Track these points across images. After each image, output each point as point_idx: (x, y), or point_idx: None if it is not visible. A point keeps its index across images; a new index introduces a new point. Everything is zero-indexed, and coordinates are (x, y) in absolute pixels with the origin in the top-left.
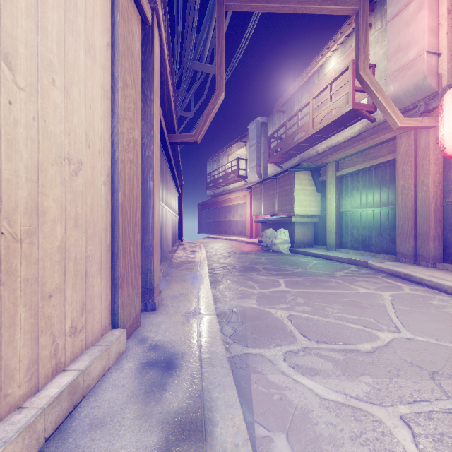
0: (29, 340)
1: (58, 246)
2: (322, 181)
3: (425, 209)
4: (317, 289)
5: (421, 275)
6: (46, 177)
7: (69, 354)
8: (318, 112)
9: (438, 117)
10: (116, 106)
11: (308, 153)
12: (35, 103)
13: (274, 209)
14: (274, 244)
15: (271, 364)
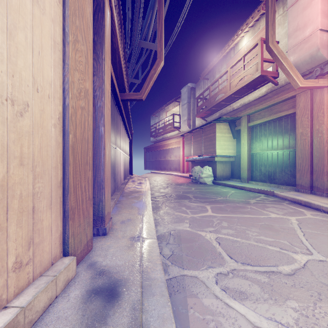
0: None
1: None
2: (237, 130)
3: (320, 151)
4: (237, 214)
5: (319, 203)
6: None
7: (13, 289)
8: (234, 78)
9: None
10: (67, 58)
11: (226, 109)
12: None
13: (201, 151)
14: (201, 178)
15: (205, 286)
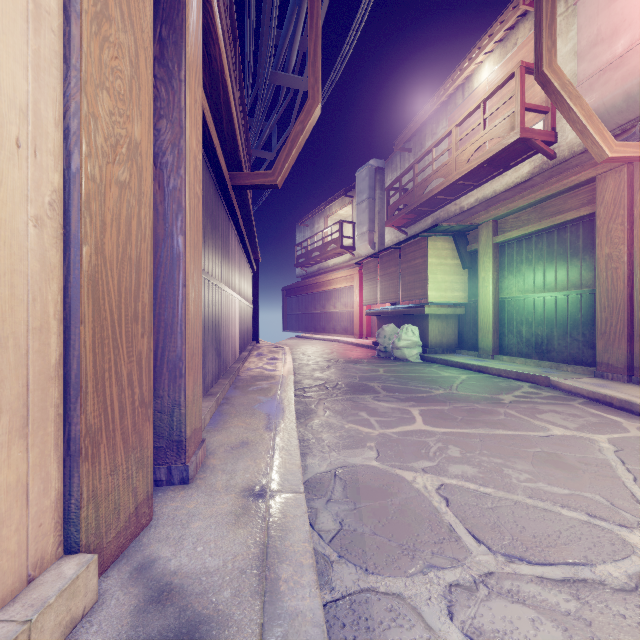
0: None
1: None
2: (470, 252)
3: None
4: (478, 427)
5: None
6: None
7: None
8: (465, 146)
9: None
10: (75, 52)
11: (447, 211)
12: None
13: (396, 295)
14: (397, 348)
15: (423, 626)
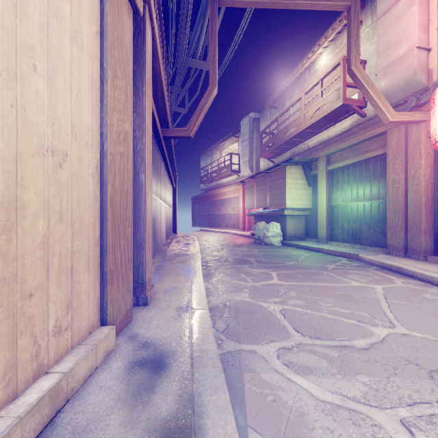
0: (6, 343)
1: (41, 242)
2: (313, 175)
3: (416, 202)
4: (309, 282)
5: (412, 268)
6: (27, 169)
7: (53, 355)
8: (310, 108)
9: (429, 111)
10: (105, 97)
11: (299, 148)
12: (13, 89)
13: (266, 202)
14: (266, 237)
15: (264, 361)
